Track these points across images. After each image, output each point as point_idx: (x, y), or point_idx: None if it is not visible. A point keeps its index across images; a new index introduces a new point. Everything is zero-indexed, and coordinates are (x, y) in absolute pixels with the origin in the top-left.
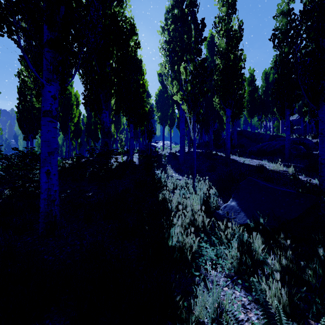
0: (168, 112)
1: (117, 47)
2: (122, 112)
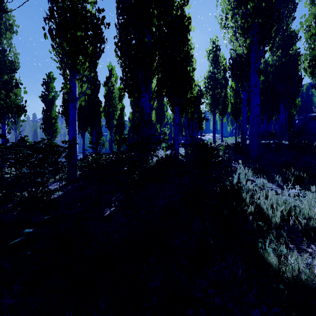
0: (220, 96)
1: (158, 8)
2: (164, 94)
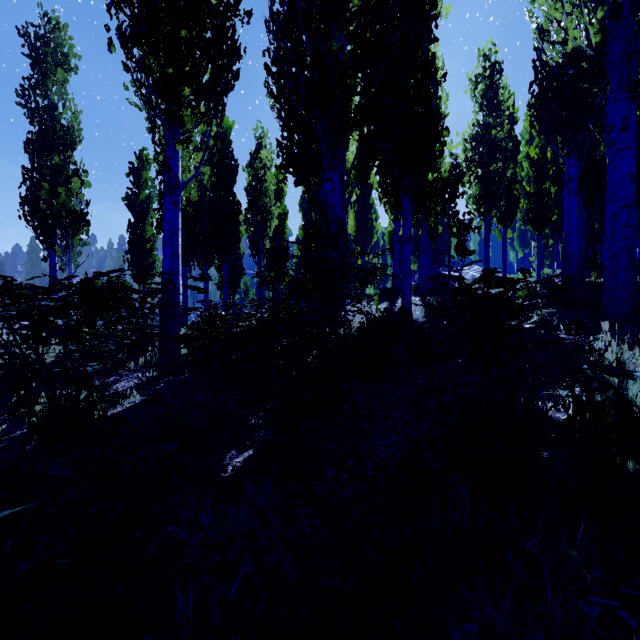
0: (502, 178)
1: None
2: (376, 172)
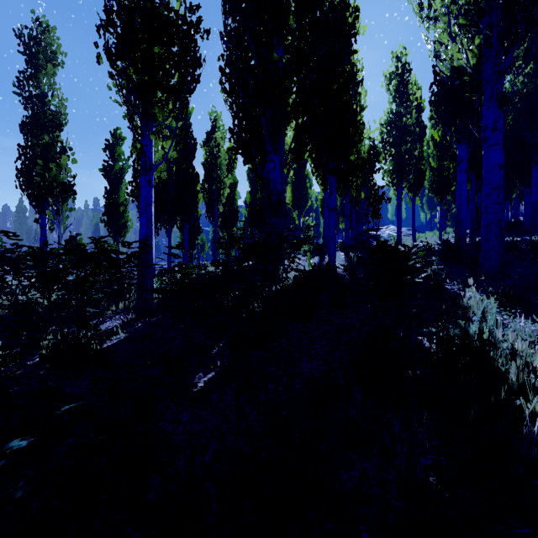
0: (411, 156)
1: None
2: (308, 155)
